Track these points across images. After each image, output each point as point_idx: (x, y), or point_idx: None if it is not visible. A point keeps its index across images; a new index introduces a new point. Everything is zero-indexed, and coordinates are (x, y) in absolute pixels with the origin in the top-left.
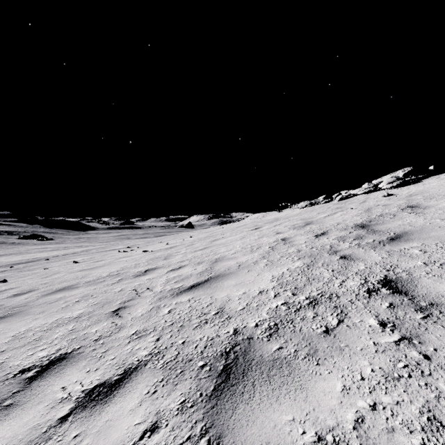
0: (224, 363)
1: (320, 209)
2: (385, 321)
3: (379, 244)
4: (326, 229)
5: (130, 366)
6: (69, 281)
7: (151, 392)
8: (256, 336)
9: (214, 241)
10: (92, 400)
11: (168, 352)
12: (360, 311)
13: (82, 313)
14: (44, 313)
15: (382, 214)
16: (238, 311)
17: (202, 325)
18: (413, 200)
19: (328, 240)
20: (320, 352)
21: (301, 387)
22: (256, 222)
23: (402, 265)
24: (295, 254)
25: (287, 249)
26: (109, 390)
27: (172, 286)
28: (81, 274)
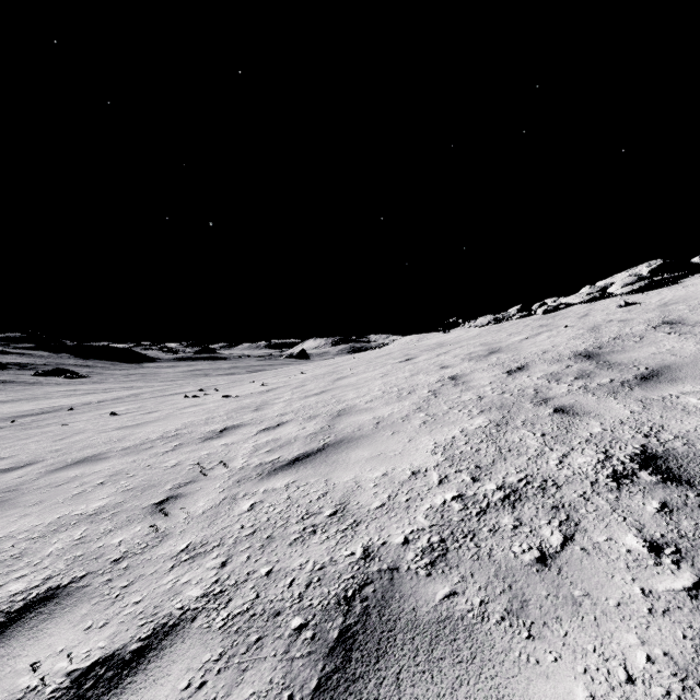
0: (342, 625)
1: (512, 328)
2: (658, 541)
3: (623, 387)
4: (525, 360)
5: (165, 620)
6: (97, 446)
7: (195, 686)
8: (404, 564)
9: (338, 380)
10: (81, 696)
11: (239, 592)
12: (604, 518)
13: (104, 506)
14: (41, 504)
15: (619, 335)
16: (372, 511)
17: (306, 536)
18: (671, 312)
19: (530, 379)
20: (533, 607)
21: (498, 694)
22: (407, 349)
23: (672, 426)
24: (474, 404)
25: (460, 394)
26: (117, 675)
27: (261, 459)
28: (117, 436)
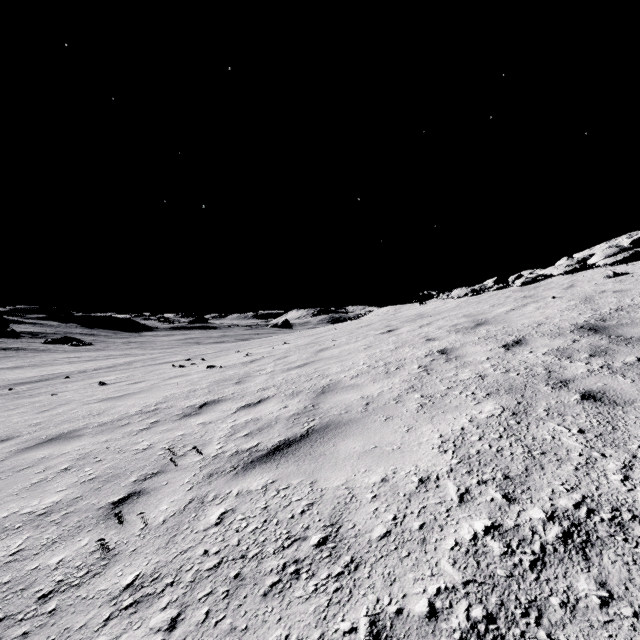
0: None
1: (492, 299)
2: None
3: None
4: (519, 333)
5: None
6: (75, 421)
7: None
8: None
9: (321, 352)
10: None
11: None
12: None
13: (58, 502)
14: None
15: (621, 307)
16: (374, 543)
17: (287, 581)
18: None
19: (534, 355)
20: None
21: None
22: (387, 320)
23: None
24: (477, 385)
25: (456, 371)
26: None
27: (238, 445)
28: (98, 409)
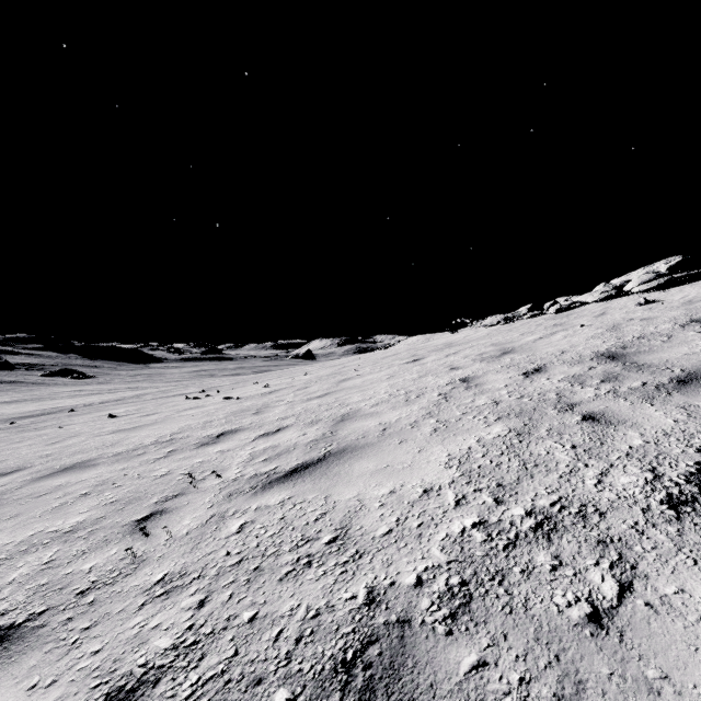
0: None
1: (523, 328)
2: None
3: (659, 391)
4: (542, 361)
5: (123, 681)
6: (88, 451)
7: None
8: (418, 615)
9: (343, 382)
10: None
11: (214, 645)
12: (669, 560)
13: (82, 521)
14: (17, 518)
15: (643, 335)
16: (378, 539)
17: (300, 569)
18: (699, 310)
19: (550, 382)
20: (593, 692)
21: None
22: (414, 349)
23: None
24: (490, 410)
25: (473, 398)
26: None
27: (257, 469)
28: (110, 440)
